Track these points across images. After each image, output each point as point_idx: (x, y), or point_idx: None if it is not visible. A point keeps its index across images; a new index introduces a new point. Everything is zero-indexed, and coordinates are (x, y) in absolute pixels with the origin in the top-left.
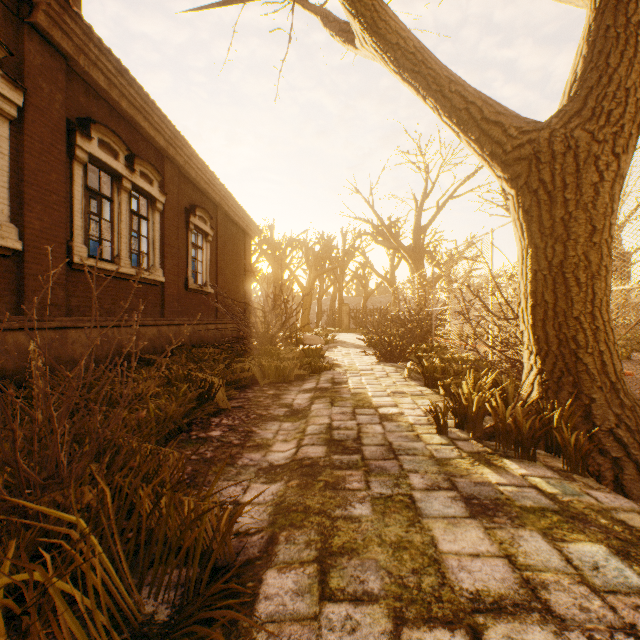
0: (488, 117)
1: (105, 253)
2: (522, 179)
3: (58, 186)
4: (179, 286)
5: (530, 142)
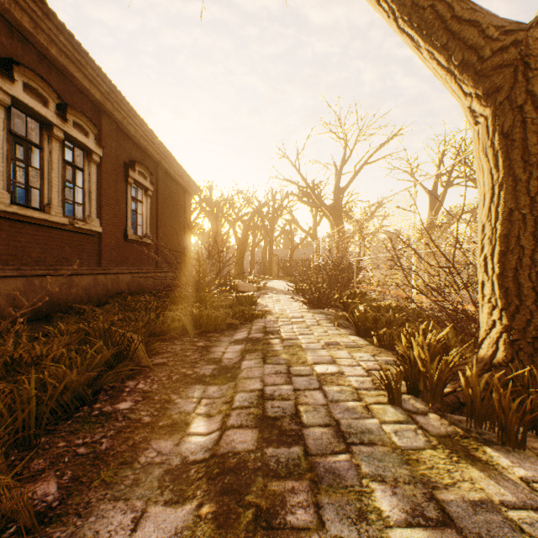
0: (460, 15)
1: (34, 201)
2: (503, 92)
3: None
4: (118, 237)
5: (515, 44)
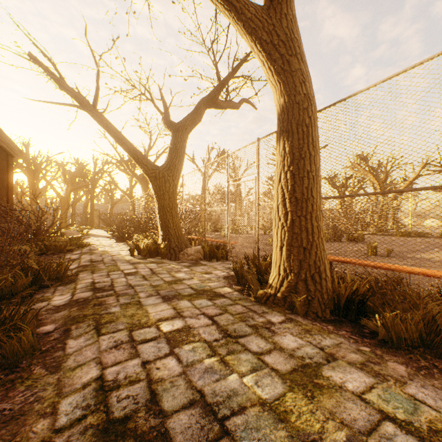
0: (144, 163)
1: None
2: (153, 182)
3: None
4: None
5: (155, 172)
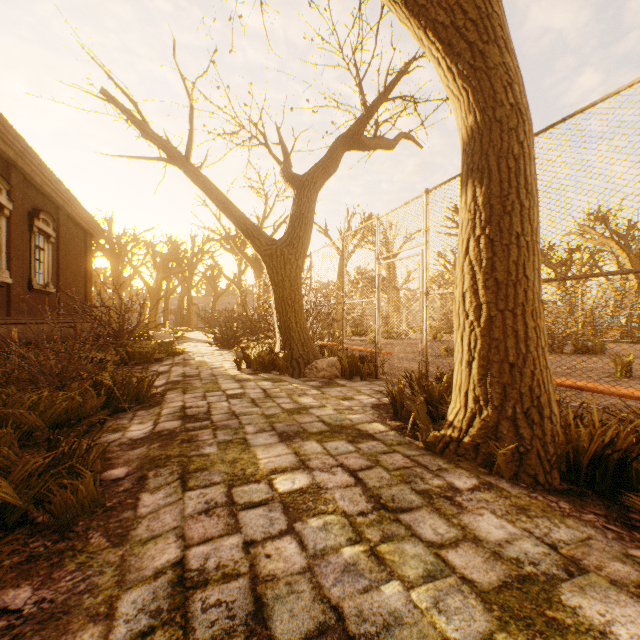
0: (255, 236)
1: None
2: (268, 263)
3: None
4: (23, 287)
5: (270, 249)
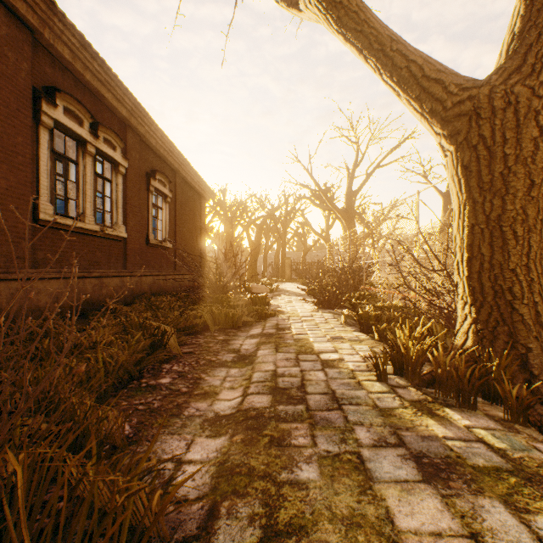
0: (429, 75)
1: (71, 211)
2: (462, 135)
3: (24, 148)
4: (141, 241)
5: (470, 98)
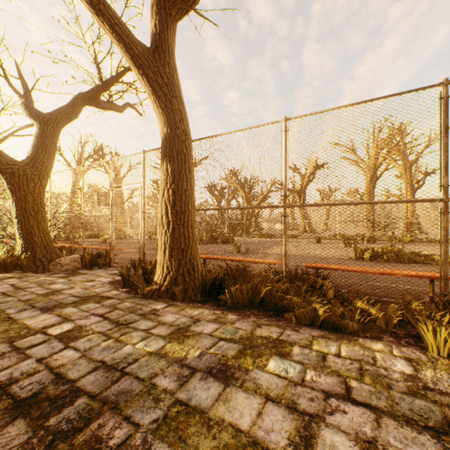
0: None
1: None
2: (9, 179)
3: None
4: None
5: (12, 168)
